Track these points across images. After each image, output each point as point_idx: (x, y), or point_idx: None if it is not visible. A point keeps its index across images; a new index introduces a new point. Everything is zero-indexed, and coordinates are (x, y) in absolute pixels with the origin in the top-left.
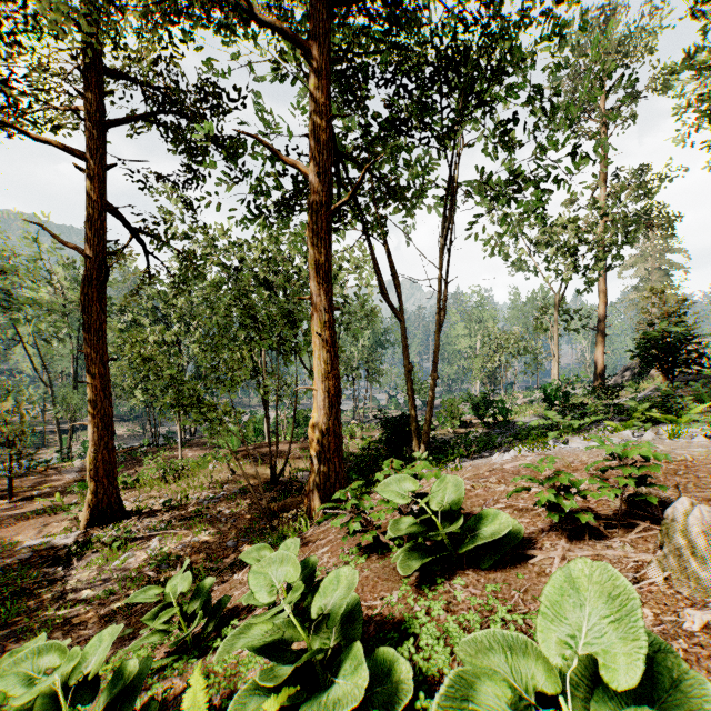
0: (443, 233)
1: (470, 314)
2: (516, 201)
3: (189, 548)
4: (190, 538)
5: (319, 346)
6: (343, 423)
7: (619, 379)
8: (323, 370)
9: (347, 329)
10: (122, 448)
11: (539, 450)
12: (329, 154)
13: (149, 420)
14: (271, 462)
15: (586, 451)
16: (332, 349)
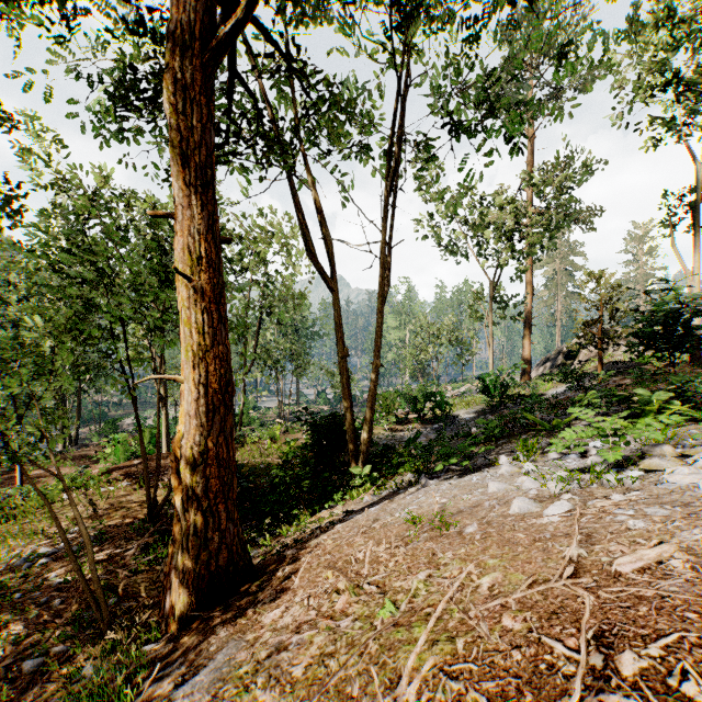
0: (389, 175)
1: (400, 306)
2: (483, 131)
3: None
4: None
5: (187, 299)
6: (266, 423)
7: (541, 370)
8: (196, 345)
9: (268, 313)
10: None
11: (580, 479)
12: None
13: (2, 429)
14: (148, 489)
15: None
16: (214, 307)
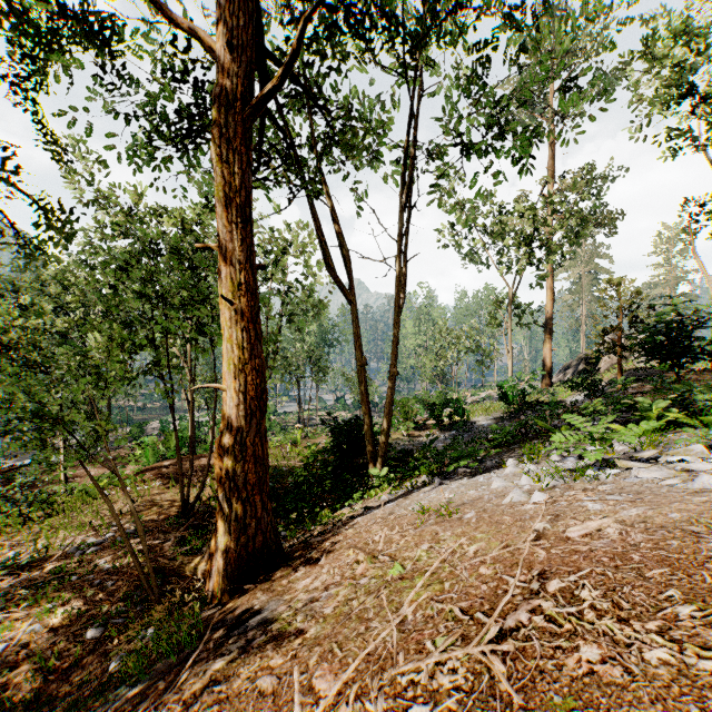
0: (405, 193)
1: (419, 312)
2: (495, 153)
3: (16, 649)
4: (26, 626)
5: (229, 320)
6: (286, 428)
7: (562, 376)
8: (236, 359)
9: (289, 321)
10: (1, 468)
11: (568, 476)
12: (245, 19)
13: None
14: (182, 487)
15: (711, 496)
16: (251, 326)
